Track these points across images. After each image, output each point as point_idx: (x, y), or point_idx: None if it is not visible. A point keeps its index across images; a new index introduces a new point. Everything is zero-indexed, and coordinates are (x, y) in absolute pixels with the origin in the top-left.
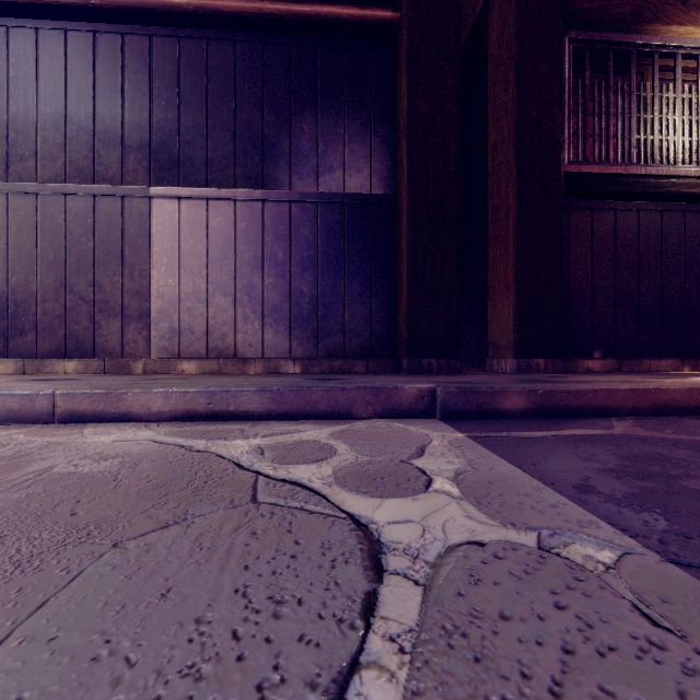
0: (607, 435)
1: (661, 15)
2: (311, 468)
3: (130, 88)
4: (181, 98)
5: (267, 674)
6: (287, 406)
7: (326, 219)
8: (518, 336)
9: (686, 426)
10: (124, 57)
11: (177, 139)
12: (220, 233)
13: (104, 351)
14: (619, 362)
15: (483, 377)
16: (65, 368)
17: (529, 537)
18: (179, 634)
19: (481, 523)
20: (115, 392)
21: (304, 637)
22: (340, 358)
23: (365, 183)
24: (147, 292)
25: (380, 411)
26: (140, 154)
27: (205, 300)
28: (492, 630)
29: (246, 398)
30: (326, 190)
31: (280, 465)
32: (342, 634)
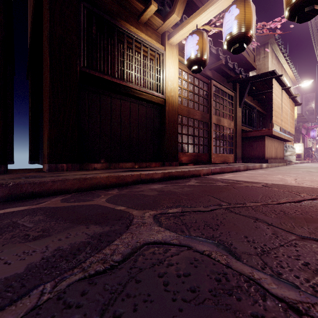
0: (19, 211)
1: (129, 20)
2: None
3: None
4: None
5: None
6: None
7: None
8: (51, 151)
9: (90, 195)
10: None
11: None
12: None
13: None
14: (109, 164)
15: (1, 176)
16: None
17: None
18: None
19: None
20: None
21: None
22: None
23: None
24: None
25: None
26: None
27: None
28: None
29: None
30: None
31: None
32: None
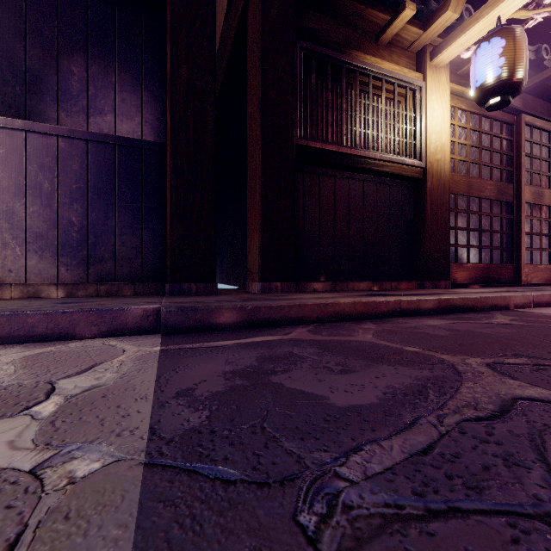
0: (277, 340)
1: (362, 47)
2: None
3: None
4: None
5: None
6: None
7: (97, 156)
8: (263, 264)
9: (341, 329)
10: None
11: None
12: None
13: None
14: (335, 284)
15: (223, 297)
16: None
17: (41, 458)
18: None
19: (13, 448)
20: None
21: None
22: (109, 282)
23: (137, 129)
24: None
25: (105, 331)
26: None
27: None
28: None
29: None
30: (97, 130)
31: None
32: None
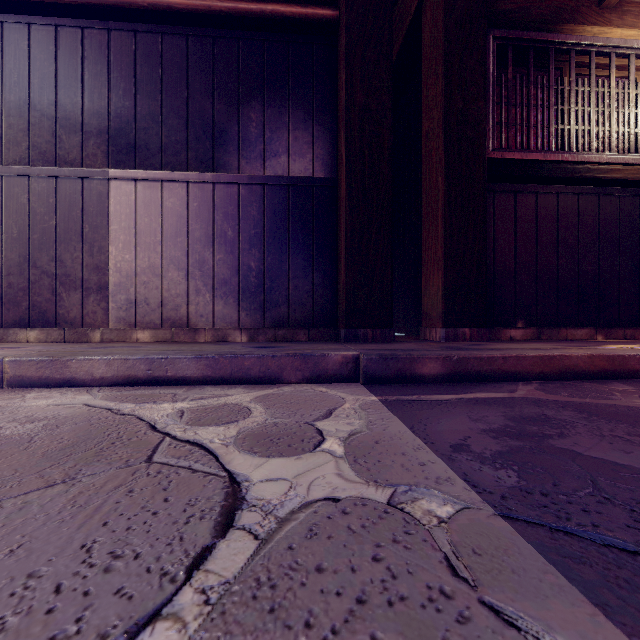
0: (507, 398)
1: (577, 16)
2: (218, 430)
3: (90, 78)
4: (137, 88)
5: (67, 626)
6: (221, 372)
7: (272, 200)
8: (447, 307)
9: (583, 389)
10: (84, 49)
11: (134, 125)
12: (174, 212)
13: (65, 321)
14: (539, 331)
15: (410, 345)
16: (27, 336)
17: (384, 493)
18: (5, 589)
19: (347, 480)
20: (60, 359)
21: (122, 590)
22: (284, 327)
23: (308, 167)
24: (105, 267)
25: (308, 377)
26: (99, 139)
27: (159, 274)
28: (302, 582)
29: (183, 365)
30: (272, 174)
31: (192, 427)
32: (159, 587)
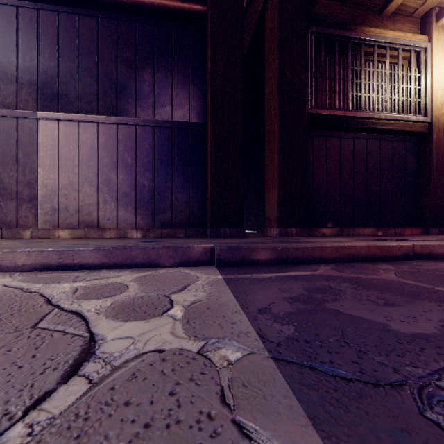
0: (309, 275)
1: (366, 21)
2: (98, 302)
3: (23, 43)
4: (59, 53)
5: None
6: (115, 259)
7: (160, 137)
8: (280, 213)
9: (361, 268)
10: (18, 22)
11: (57, 80)
12: (87, 144)
13: (3, 223)
14: (341, 230)
15: (253, 239)
16: None
17: (198, 345)
18: None
19: (176, 336)
20: None
21: None
22: (168, 227)
23: (186, 115)
24: (35, 183)
25: (178, 262)
26: (30, 89)
27: (76, 189)
28: (110, 414)
29: (86, 255)
30: (160, 119)
31: (78, 300)
32: None
